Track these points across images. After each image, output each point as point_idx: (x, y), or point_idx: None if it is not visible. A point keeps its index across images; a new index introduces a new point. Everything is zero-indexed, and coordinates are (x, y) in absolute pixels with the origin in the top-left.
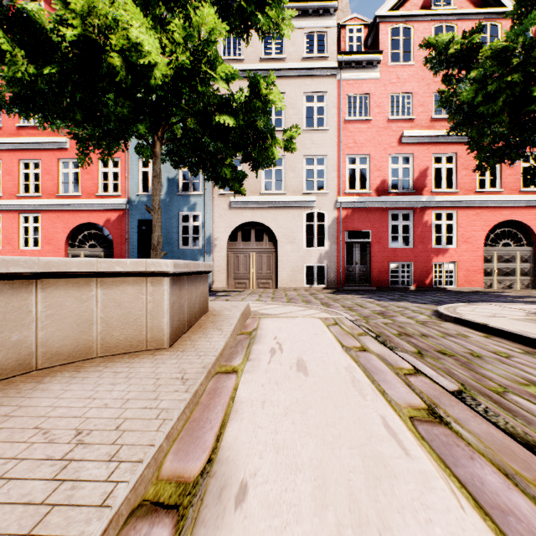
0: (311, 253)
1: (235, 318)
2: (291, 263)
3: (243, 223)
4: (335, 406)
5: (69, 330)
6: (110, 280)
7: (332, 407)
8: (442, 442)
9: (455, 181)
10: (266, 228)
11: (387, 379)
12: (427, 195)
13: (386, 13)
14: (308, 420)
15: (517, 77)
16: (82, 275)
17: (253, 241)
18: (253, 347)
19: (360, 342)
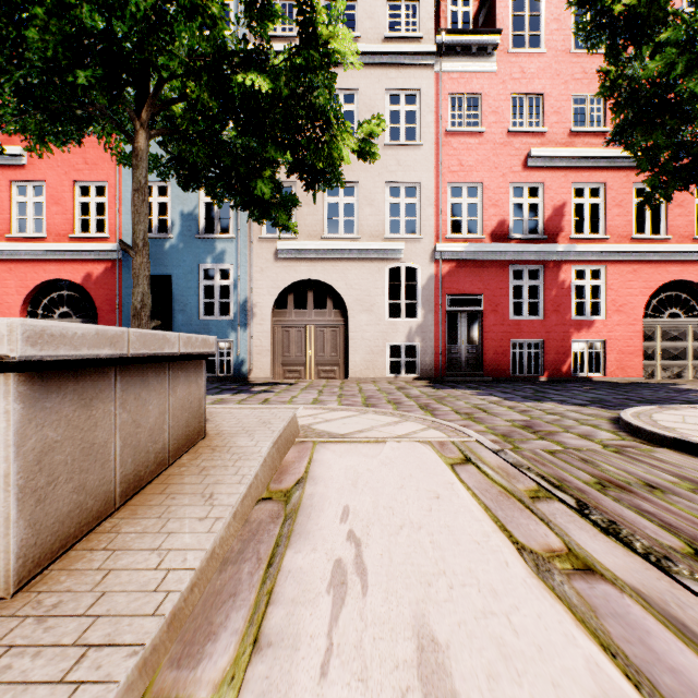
0: (396, 326)
1: (256, 458)
2: (367, 341)
3: (296, 281)
4: None
5: None
6: None
7: None
8: None
9: (603, 223)
10: (331, 289)
11: None
12: (564, 243)
13: None
14: None
15: None
16: None
17: (311, 309)
18: (284, 563)
19: (553, 527)
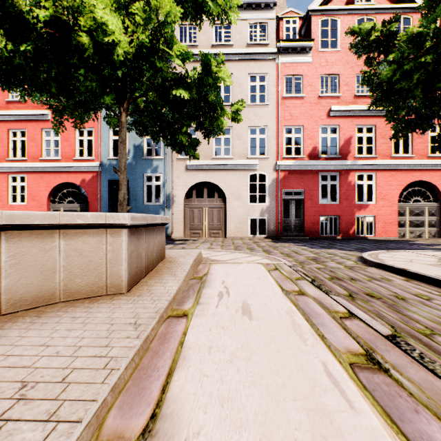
0: (254, 208)
1: (188, 265)
2: (237, 216)
3: (197, 182)
4: (278, 352)
5: (33, 278)
6: (72, 231)
7: (275, 353)
8: (384, 392)
9: (374, 148)
10: (217, 187)
11: (325, 323)
12: (351, 160)
13: (317, 8)
14: (253, 367)
15: (430, 58)
16: (45, 227)
17: (206, 198)
18: (203, 291)
19: (298, 286)
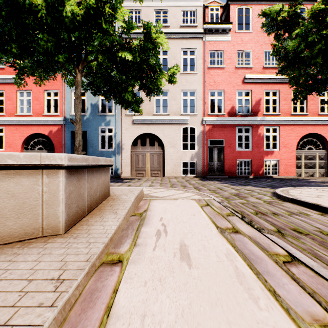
0: (186, 154)
1: (130, 202)
2: (173, 160)
3: (141, 134)
4: (228, 323)
5: None
6: (3, 172)
7: (226, 325)
8: None
9: (278, 107)
10: (157, 137)
11: (270, 271)
12: (260, 116)
13: None
14: None
15: None
16: None
17: (148, 146)
18: (141, 230)
19: (230, 222)
